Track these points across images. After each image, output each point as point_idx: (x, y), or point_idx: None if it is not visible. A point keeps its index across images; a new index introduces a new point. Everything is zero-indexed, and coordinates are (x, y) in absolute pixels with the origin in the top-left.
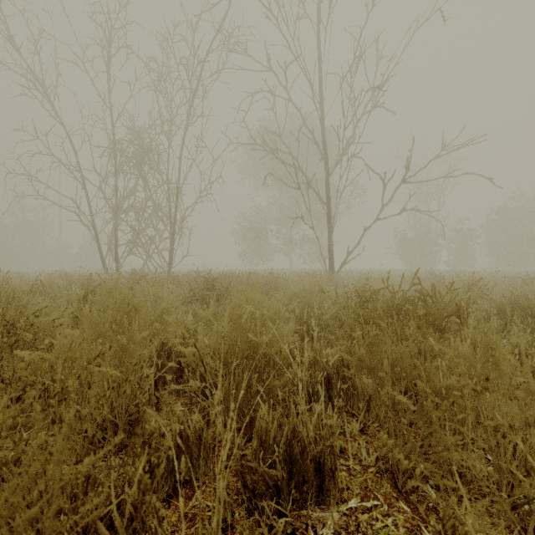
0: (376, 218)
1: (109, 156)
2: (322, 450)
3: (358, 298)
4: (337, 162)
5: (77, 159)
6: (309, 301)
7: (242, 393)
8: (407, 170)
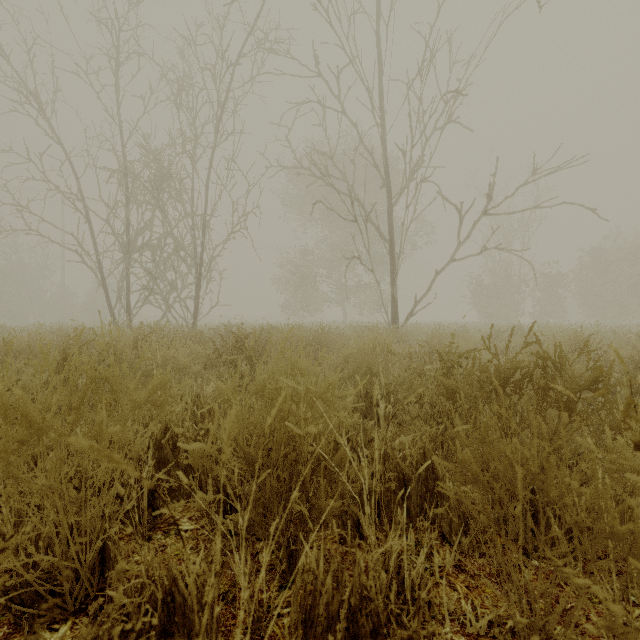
0: (451, 259)
1: (120, 182)
2: (410, 639)
3: (440, 362)
4: (402, 190)
5: (79, 185)
6: (372, 365)
7: (265, 566)
8: (489, 199)
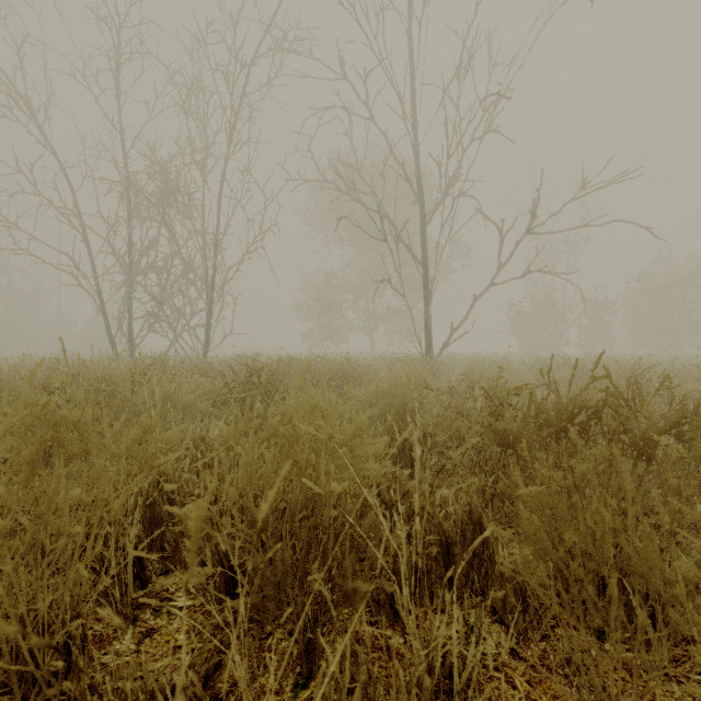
0: (490, 283)
1: (121, 196)
2: None
3: (486, 400)
4: (436, 206)
5: (75, 199)
6: (405, 402)
7: None
8: (533, 216)
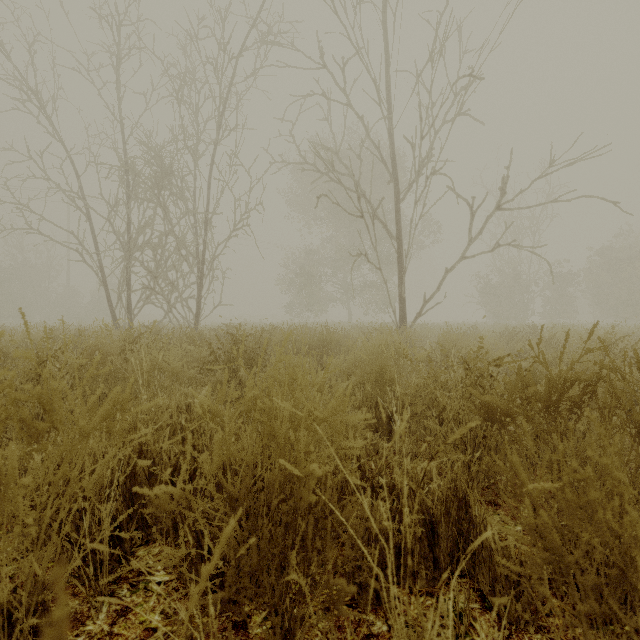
0: (461, 256)
1: (121, 179)
2: None
3: (466, 370)
4: (410, 185)
5: (79, 182)
6: (383, 370)
7: None
8: (503, 193)
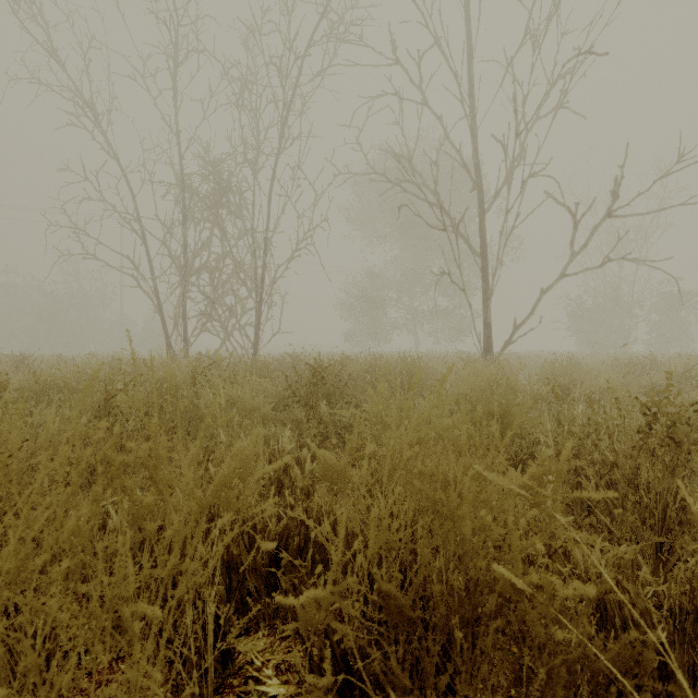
0: (561, 274)
1: (176, 199)
2: None
3: (645, 416)
4: (496, 193)
5: (135, 204)
6: (506, 412)
7: None
8: (615, 197)
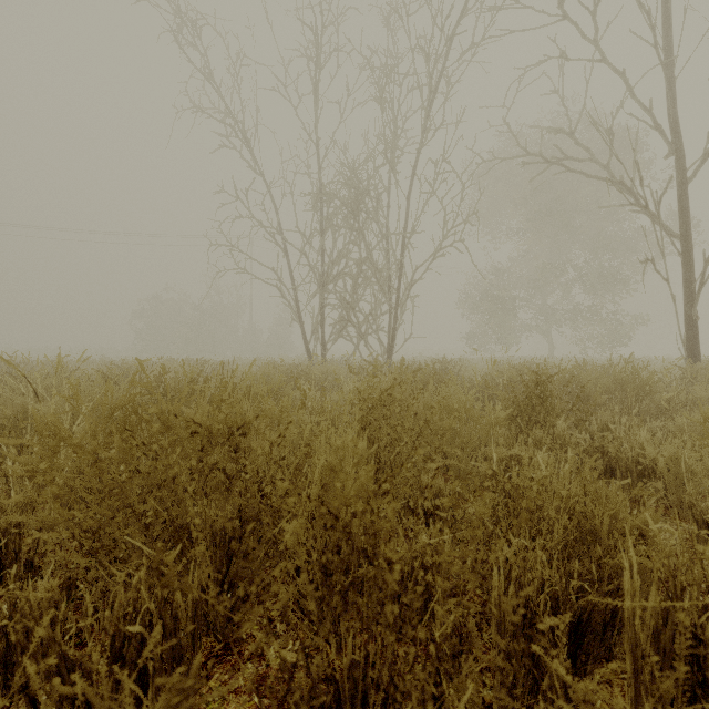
0: None
1: (314, 211)
2: None
3: None
4: (705, 155)
5: (278, 219)
6: None
7: None
8: None
